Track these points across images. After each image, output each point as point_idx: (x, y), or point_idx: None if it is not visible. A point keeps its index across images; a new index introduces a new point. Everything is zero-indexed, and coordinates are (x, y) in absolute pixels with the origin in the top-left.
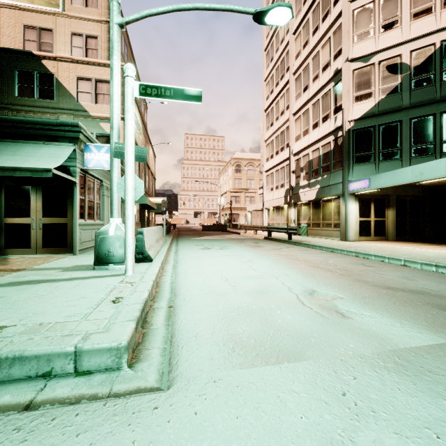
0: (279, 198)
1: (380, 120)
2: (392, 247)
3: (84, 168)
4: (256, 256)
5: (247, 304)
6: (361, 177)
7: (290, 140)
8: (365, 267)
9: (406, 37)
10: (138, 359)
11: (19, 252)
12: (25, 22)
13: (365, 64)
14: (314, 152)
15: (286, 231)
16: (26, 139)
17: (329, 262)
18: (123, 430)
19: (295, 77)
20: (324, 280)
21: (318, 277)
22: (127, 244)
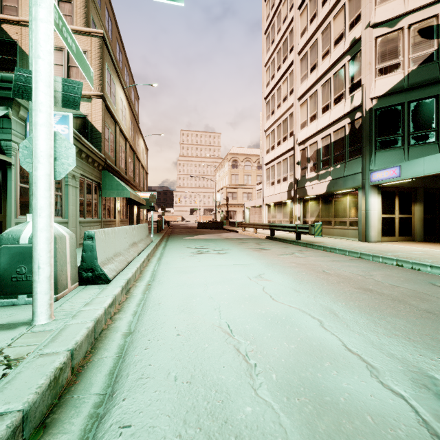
0: (281, 192)
1: (411, 95)
2: (438, 252)
3: None
4: (265, 266)
5: None
6: (386, 165)
7: (294, 128)
8: None
9: None
10: None
11: None
12: None
13: (391, 29)
14: (324, 139)
15: (293, 230)
16: None
17: (377, 279)
18: None
19: (300, 56)
20: (415, 331)
21: (396, 321)
22: (35, 265)
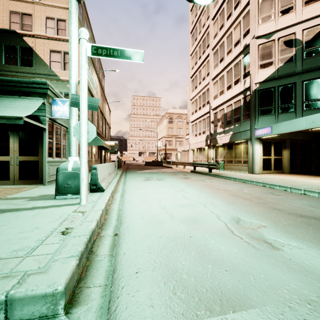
0: (201, 141)
1: (279, 82)
2: (290, 179)
3: (52, 118)
4: (186, 186)
5: (183, 233)
6: (264, 125)
7: (209, 98)
8: (275, 196)
9: (299, 19)
10: (76, 302)
11: (0, 183)
12: (11, 9)
13: (267, 40)
14: (228, 107)
15: (207, 166)
16: (5, 94)
17: (244, 191)
18: None
19: (213, 51)
20: (245, 208)
21: (239, 205)
22: (81, 179)
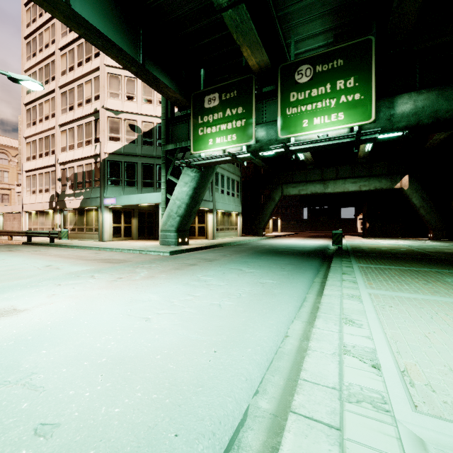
0: (43, 202)
1: (125, 158)
2: (127, 243)
3: None
4: (10, 256)
5: (2, 274)
6: (113, 195)
7: (56, 148)
8: (95, 254)
9: (140, 111)
10: None
11: None
12: None
13: (116, 116)
14: (79, 167)
15: (48, 236)
16: None
17: (74, 254)
18: None
19: (61, 91)
20: (61, 261)
21: (59, 261)
22: None
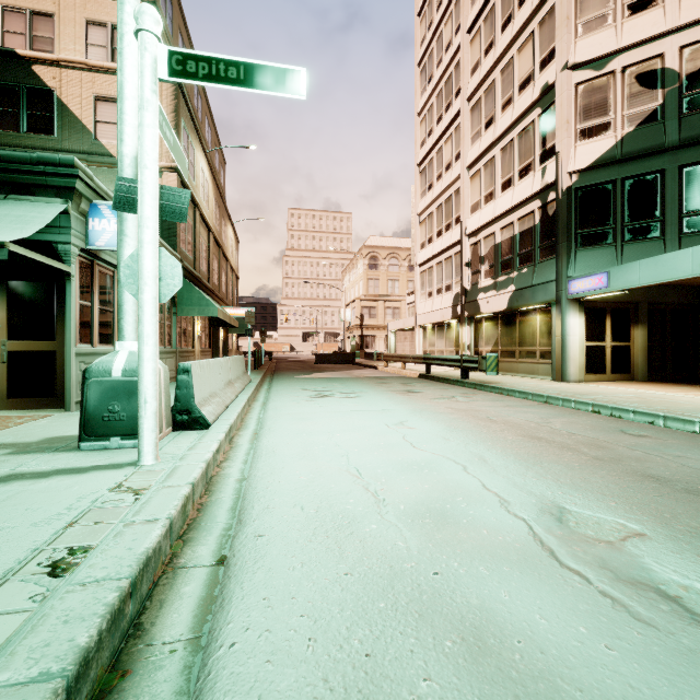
0: (442, 308)
1: (626, 170)
2: (655, 395)
3: (89, 248)
4: (411, 412)
5: (413, 562)
6: (590, 270)
7: (462, 211)
8: (633, 440)
9: (673, 22)
10: None
11: None
12: (5, 1)
13: (598, 73)
14: (505, 229)
15: (458, 365)
16: None
17: (554, 426)
18: None
19: (470, 104)
20: (569, 475)
21: (553, 466)
22: (142, 399)
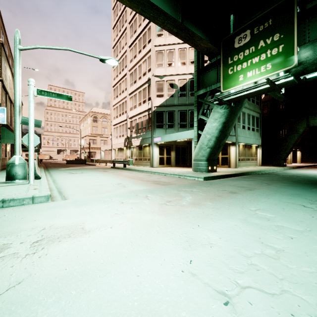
0: (121, 143)
1: (167, 108)
2: (168, 169)
3: None
4: (102, 175)
5: (93, 188)
6: (159, 135)
7: (127, 109)
8: (148, 176)
9: (176, 72)
10: (54, 200)
11: None
12: None
13: (161, 80)
14: (139, 119)
15: (122, 163)
16: None
17: (136, 175)
18: (59, 203)
19: (130, 72)
20: (127, 180)
21: (126, 180)
22: (30, 168)
